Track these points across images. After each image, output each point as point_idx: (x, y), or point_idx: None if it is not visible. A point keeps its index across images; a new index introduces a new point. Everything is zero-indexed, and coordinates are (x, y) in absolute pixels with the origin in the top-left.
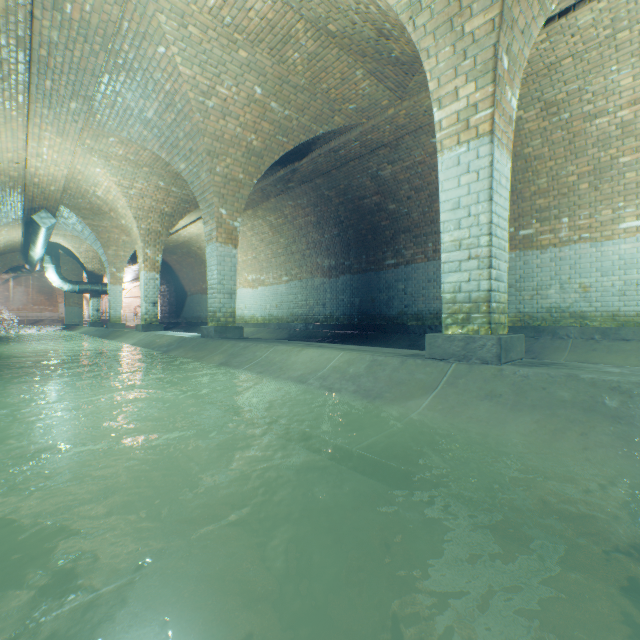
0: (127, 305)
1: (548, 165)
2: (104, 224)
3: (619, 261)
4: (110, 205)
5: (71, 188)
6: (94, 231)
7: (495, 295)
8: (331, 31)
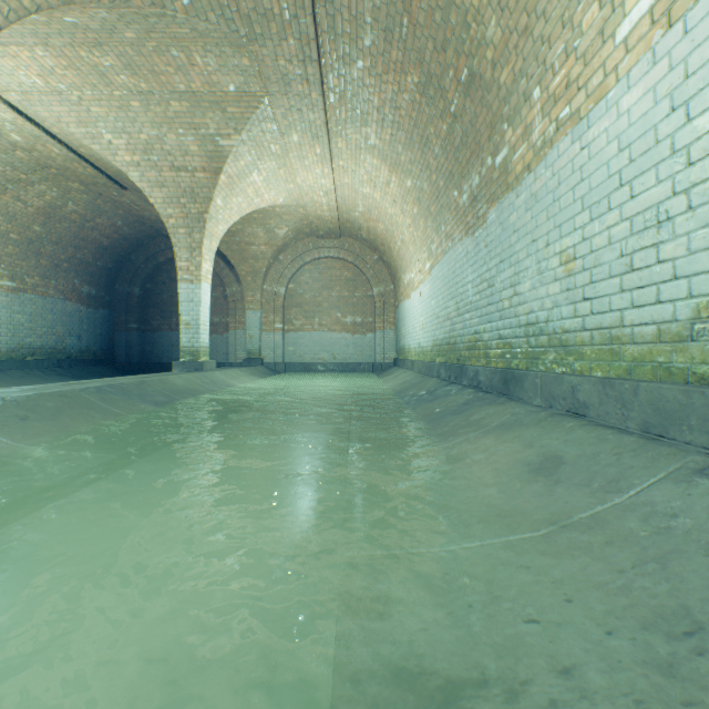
0: None
1: None
2: None
3: None
4: None
5: None
6: None
7: None
8: None
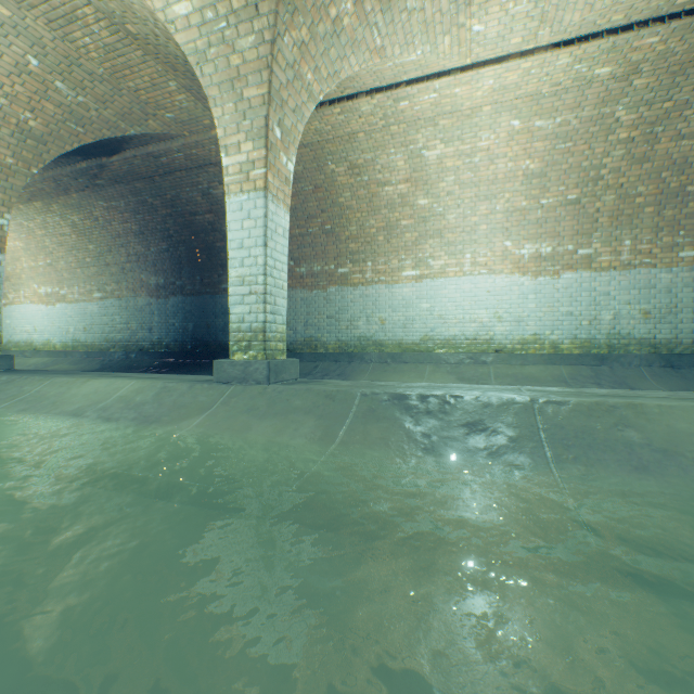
0: None
1: (357, 216)
2: None
3: (403, 301)
4: None
5: None
6: None
7: (272, 326)
8: (131, 31)
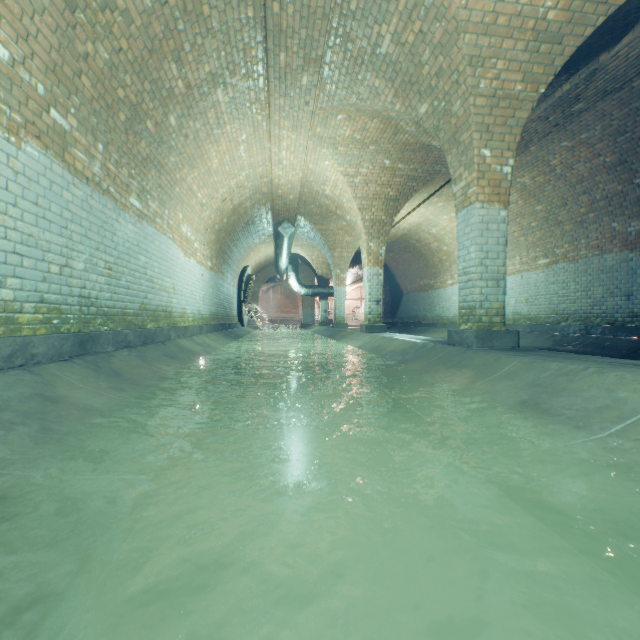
0: (346, 306)
1: None
2: (330, 227)
3: None
4: (336, 202)
5: (304, 194)
6: (322, 236)
7: None
8: None
